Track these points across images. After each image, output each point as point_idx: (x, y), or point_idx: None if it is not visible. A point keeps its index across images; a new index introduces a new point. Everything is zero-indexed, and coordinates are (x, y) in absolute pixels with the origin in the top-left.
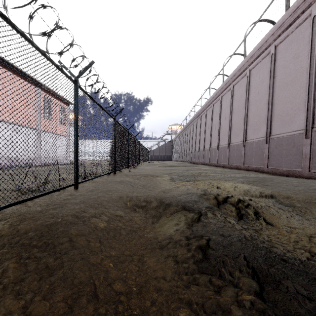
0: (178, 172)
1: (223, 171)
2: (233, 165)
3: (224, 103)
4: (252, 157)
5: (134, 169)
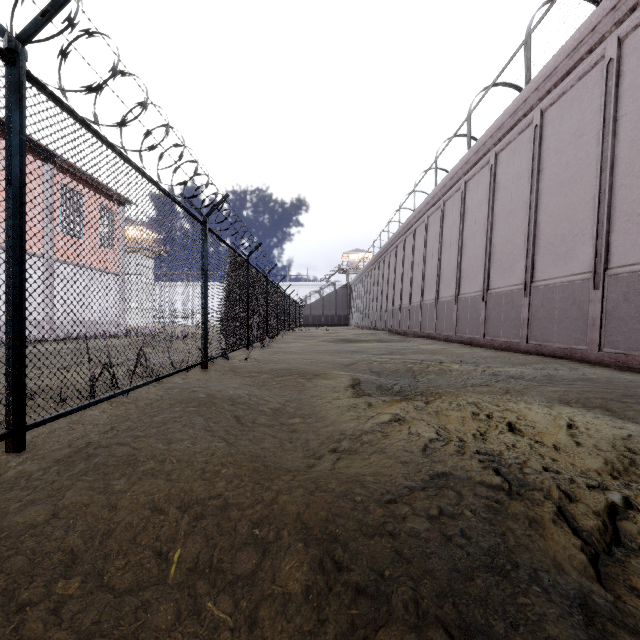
0: (370, 361)
1: (478, 356)
2: (498, 340)
3: (472, 198)
4: (550, 323)
5: (264, 349)
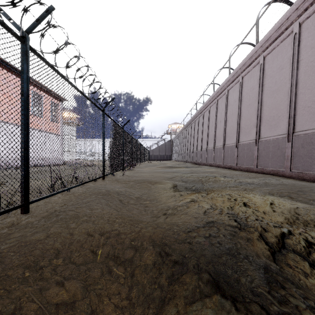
0: (181, 176)
1: (233, 174)
2: (243, 166)
3: (231, 98)
4: (267, 158)
5: (130, 171)
